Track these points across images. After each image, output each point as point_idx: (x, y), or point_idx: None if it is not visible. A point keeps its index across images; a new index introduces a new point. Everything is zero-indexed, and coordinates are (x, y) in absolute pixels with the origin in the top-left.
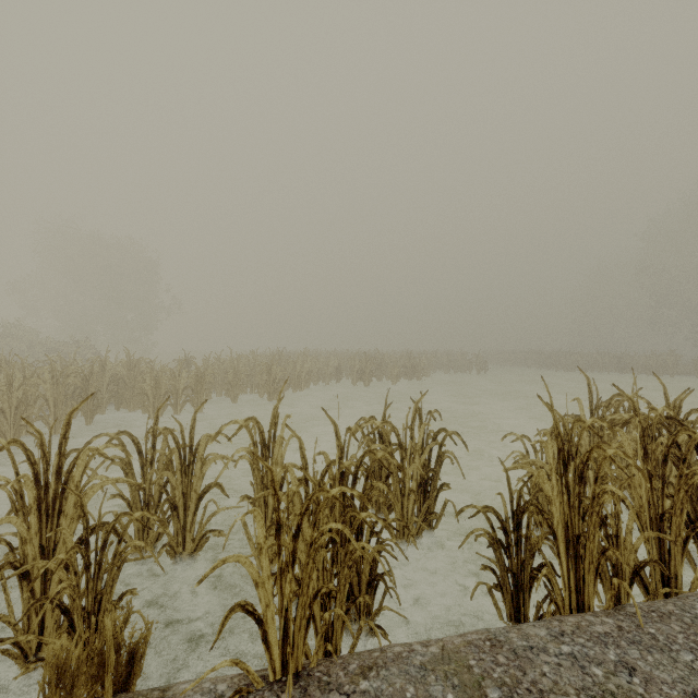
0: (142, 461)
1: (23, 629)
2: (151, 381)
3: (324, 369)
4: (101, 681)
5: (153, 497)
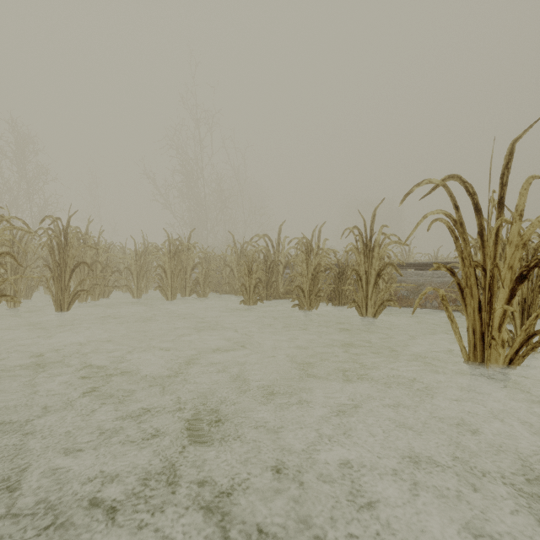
0: None
1: None
2: None
3: None
4: None
5: None
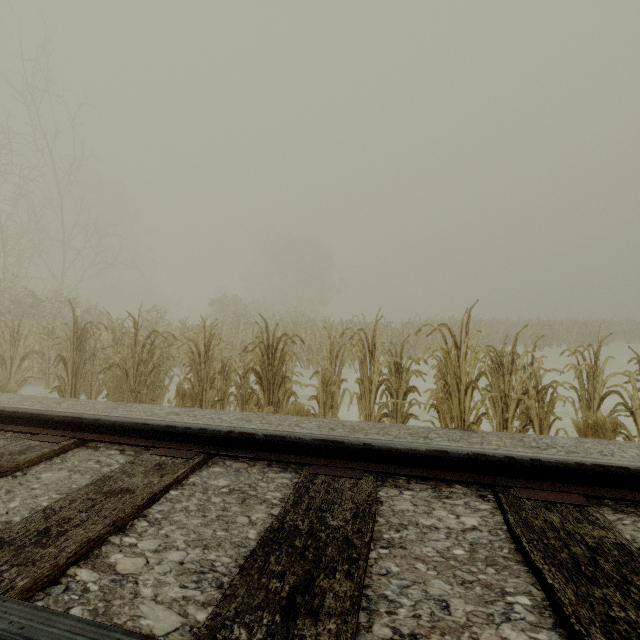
0: (498, 369)
1: (497, 430)
2: (386, 336)
3: (493, 334)
4: (598, 435)
5: (512, 388)
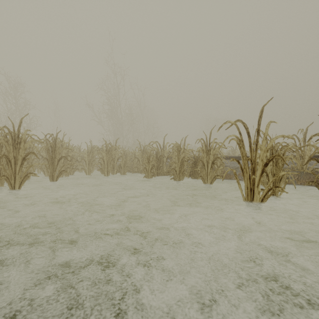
0: None
1: None
2: None
3: None
4: None
5: None
